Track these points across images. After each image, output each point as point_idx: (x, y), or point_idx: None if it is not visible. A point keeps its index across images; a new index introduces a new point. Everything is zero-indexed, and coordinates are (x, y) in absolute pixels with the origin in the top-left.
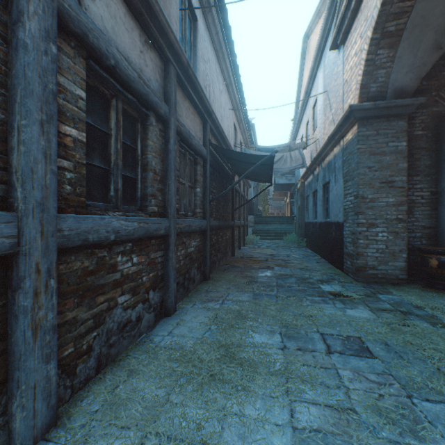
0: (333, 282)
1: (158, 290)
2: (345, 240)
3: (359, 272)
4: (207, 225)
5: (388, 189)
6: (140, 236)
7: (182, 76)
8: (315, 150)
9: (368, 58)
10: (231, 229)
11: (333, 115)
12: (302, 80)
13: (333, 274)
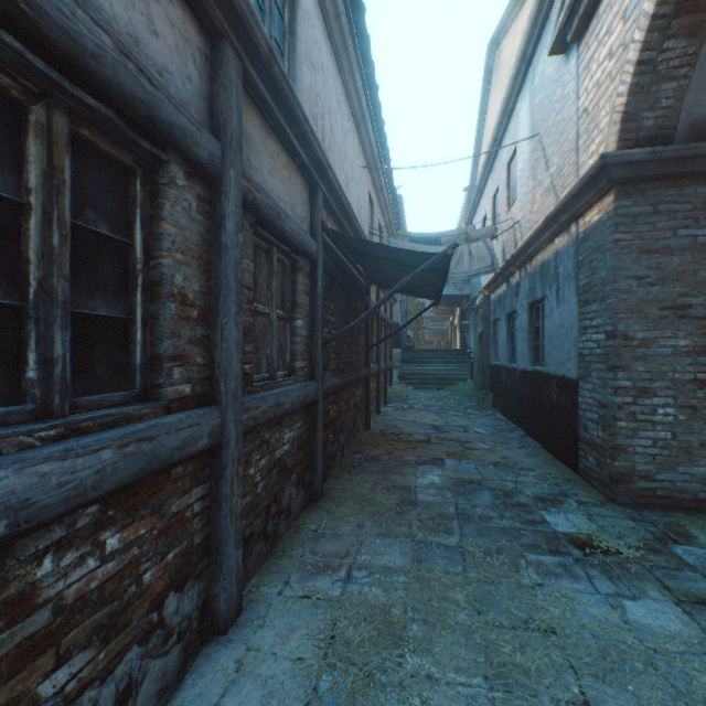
0: (567, 504)
1: (192, 583)
2: (582, 414)
3: (619, 485)
4: (318, 391)
5: (676, 321)
6: (123, 482)
7: (259, 80)
8: (512, 241)
9: (644, 58)
10: (365, 381)
11: (553, 178)
12: (485, 120)
13: (560, 481)
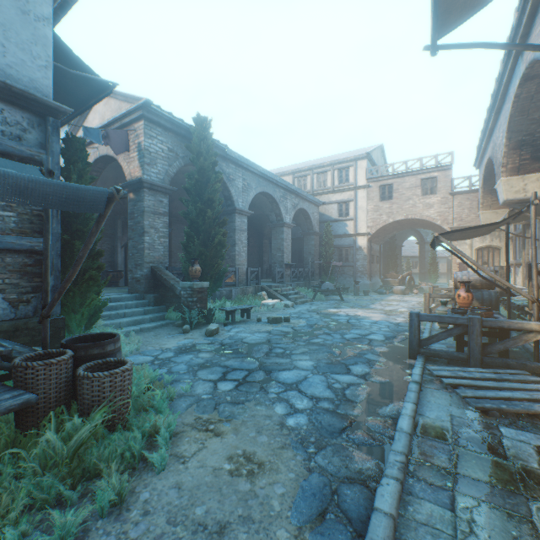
0: None
1: None
2: None
3: None
4: None
5: None
6: None
7: None
8: None
9: None
10: None
11: None
12: None
13: None
